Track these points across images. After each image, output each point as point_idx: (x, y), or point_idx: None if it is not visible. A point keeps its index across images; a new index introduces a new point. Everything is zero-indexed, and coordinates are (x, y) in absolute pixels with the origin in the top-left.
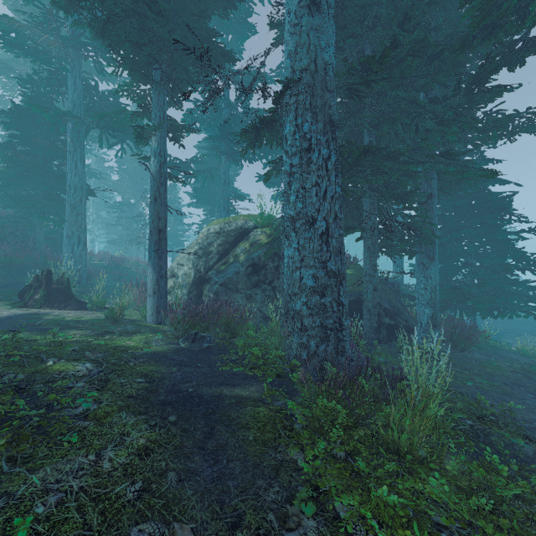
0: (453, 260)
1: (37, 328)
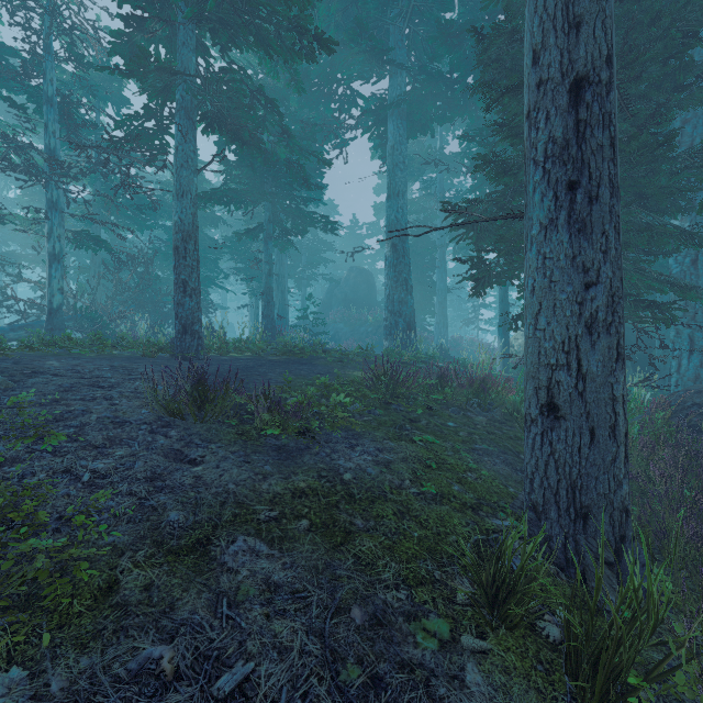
0: None
1: None
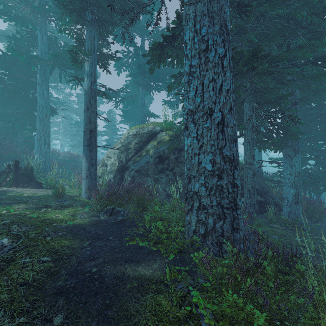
0: (302, 155)
1: None
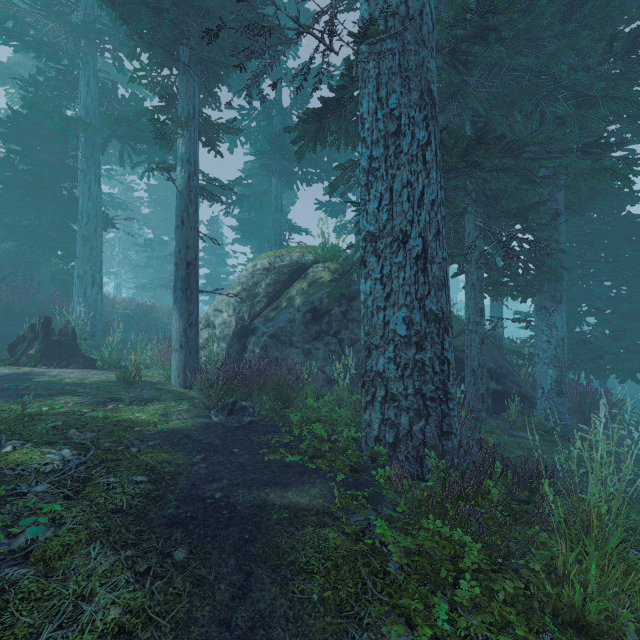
0: (575, 306)
1: (18, 394)
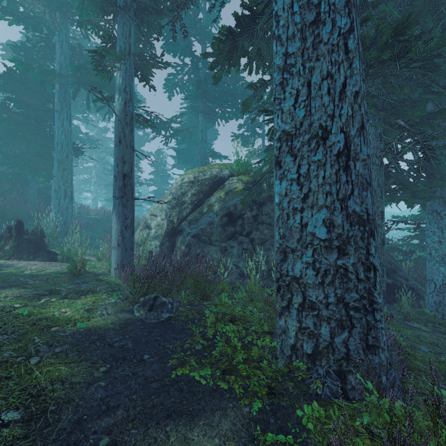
0: None
1: None
